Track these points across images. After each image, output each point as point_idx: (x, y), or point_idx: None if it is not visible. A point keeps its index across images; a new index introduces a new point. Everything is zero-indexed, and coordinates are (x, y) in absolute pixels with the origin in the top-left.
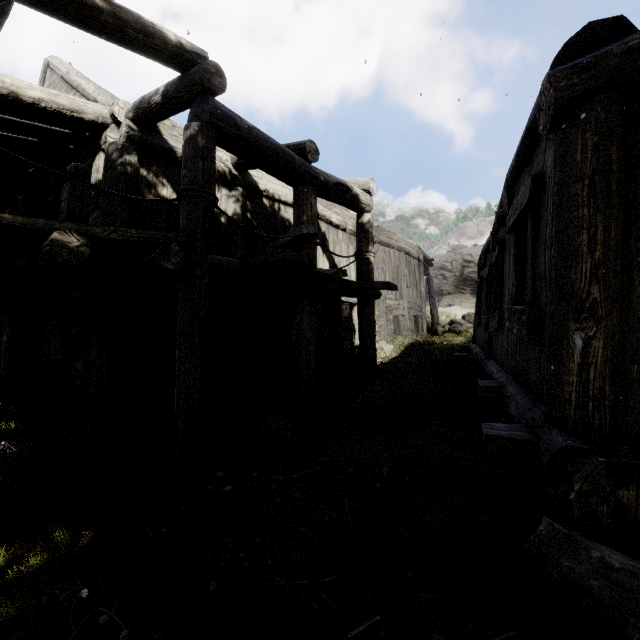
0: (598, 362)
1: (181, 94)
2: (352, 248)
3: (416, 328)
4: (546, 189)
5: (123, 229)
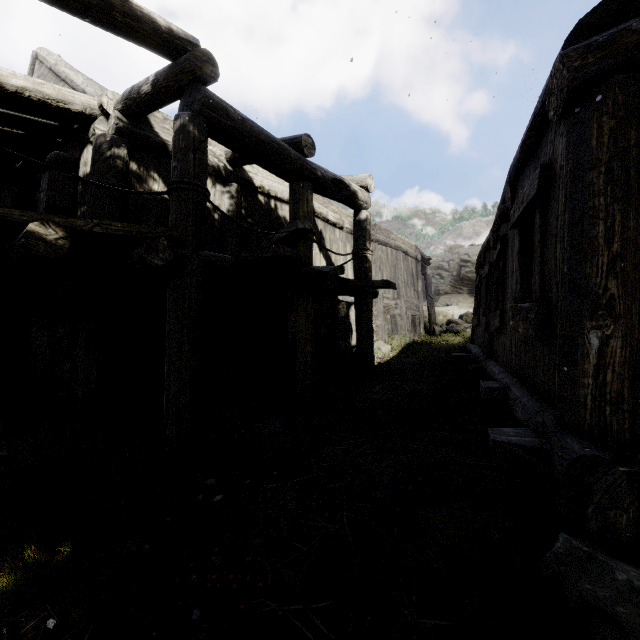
0: (616, 363)
1: (171, 83)
2: (349, 247)
3: (413, 328)
4: (556, 179)
5: (107, 222)
